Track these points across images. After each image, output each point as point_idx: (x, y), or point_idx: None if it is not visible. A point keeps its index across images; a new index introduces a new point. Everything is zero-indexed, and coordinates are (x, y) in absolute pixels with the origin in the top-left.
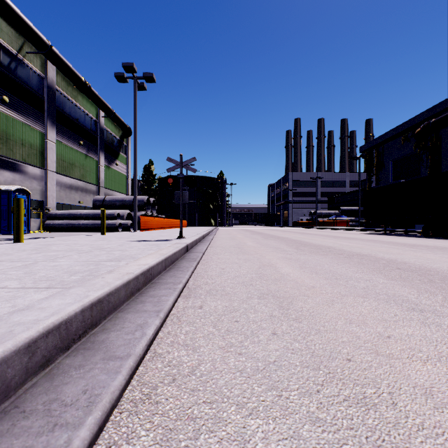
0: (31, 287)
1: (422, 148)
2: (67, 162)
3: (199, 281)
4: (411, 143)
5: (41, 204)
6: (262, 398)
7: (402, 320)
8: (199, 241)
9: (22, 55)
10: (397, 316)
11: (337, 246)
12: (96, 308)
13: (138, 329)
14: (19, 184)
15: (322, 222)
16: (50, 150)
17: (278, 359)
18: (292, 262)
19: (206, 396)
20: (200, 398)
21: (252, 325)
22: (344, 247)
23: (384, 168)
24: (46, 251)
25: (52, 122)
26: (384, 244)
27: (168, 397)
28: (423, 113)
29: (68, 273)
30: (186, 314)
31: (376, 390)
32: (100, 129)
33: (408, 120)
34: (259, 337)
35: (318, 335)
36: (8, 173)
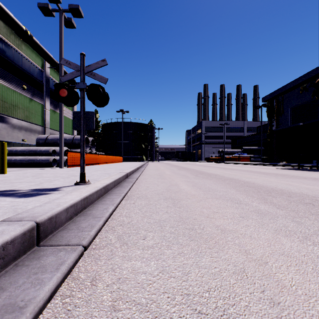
0: None
1: None
2: (9, 103)
3: None
4: (310, 92)
5: None
6: None
7: None
8: (117, 184)
9: None
10: None
11: (311, 192)
12: None
13: None
14: None
15: (229, 158)
16: None
17: None
18: None
19: None
20: None
21: None
22: None
23: (284, 114)
24: None
25: None
26: None
27: None
28: None
29: None
30: None
31: None
32: (45, 77)
33: (308, 72)
34: None
35: None
36: None
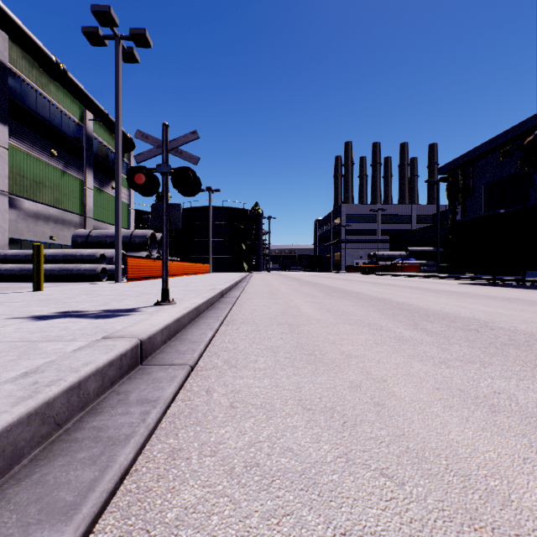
0: None
1: (532, 165)
2: (30, 178)
3: None
4: (515, 159)
5: None
6: None
7: None
8: (210, 305)
9: None
10: None
11: (487, 317)
12: None
13: None
14: None
15: (385, 266)
16: None
17: None
18: None
19: None
20: None
21: None
22: (512, 322)
23: (474, 194)
24: None
25: (2, 118)
26: None
27: None
28: (536, 115)
29: None
30: None
31: None
32: (86, 136)
33: (513, 127)
34: None
35: None
36: None
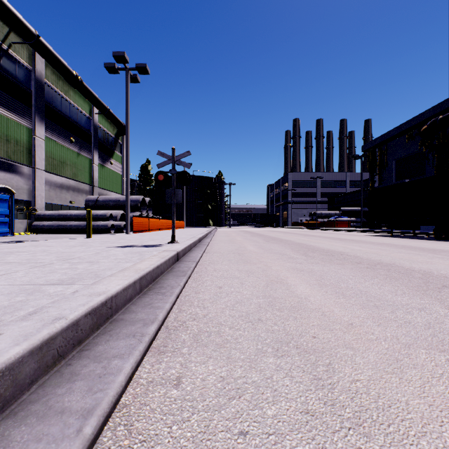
0: None
1: (428, 147)
2: (57, 160)
3: (184, 313)
4: (417, 141)
5: (29, 204)
6: None
7: None
8: (195, 245)
9: (7, 45)
10: None
11: (349, 251)
12: None
13: None
14: (4, 183)
15: (322, 223)
16: (39, 147)
17: None
18: (306, 276)
19: None
20: None
21: None
22: (357, 253)
23: (388, 167)
24: None
25: (41, 118)
26: (400, 249)
27: None
28: (429, 109)
29: None
30: (147, 407)
31: None
32: (93, 126)
33: (413, 118)
34: None
35: None
36: None
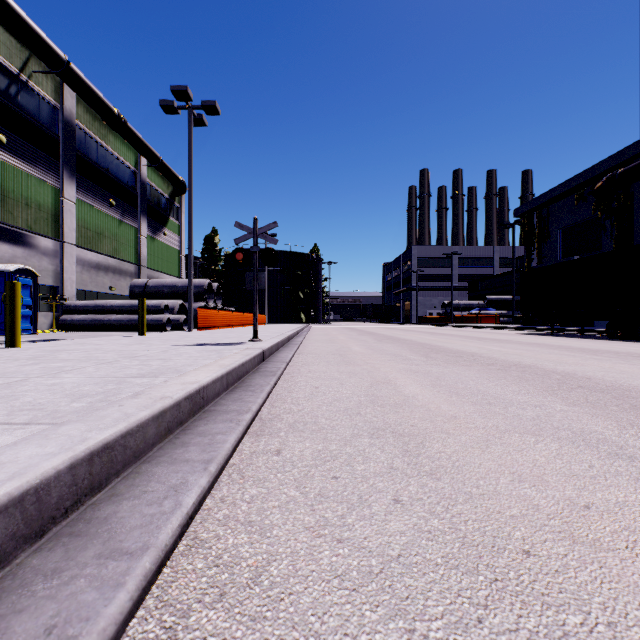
0: (0, 422)
1: (605, 211)
2: (93, 230)
3: (278, 408)
4: (589, 203)
5: (55, 291)
6: (380, 637)
7: (604, 475)
8: (283, 344)
9: (27, 75)
10: (595, 468)
11: (484, 352)
12: (99, 459)
13: (170, 495)
14: (23, 262)
15: (460, 317)
16: (68, 214)
17: (406, 551)
18: (419, 378)
19: (278, 632)
20: (266, 637)
21: (360, 484)
22: (494, 354)
23: (550, 239)
24: (49, 361)
25: (71, 173)
26: (553, 350)
27: (207, 634)
28: (606, 159)
29: (69, 397)
30: (254, 465)
31: (585, 617)
32: (141, 183)
33: (584, 171)
34: (372, 508)
35: (469, 504)
36: (5, 247)
